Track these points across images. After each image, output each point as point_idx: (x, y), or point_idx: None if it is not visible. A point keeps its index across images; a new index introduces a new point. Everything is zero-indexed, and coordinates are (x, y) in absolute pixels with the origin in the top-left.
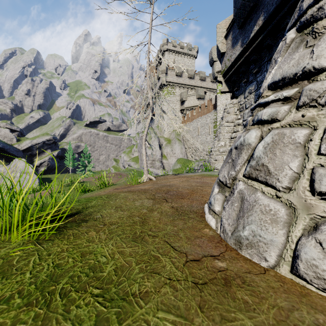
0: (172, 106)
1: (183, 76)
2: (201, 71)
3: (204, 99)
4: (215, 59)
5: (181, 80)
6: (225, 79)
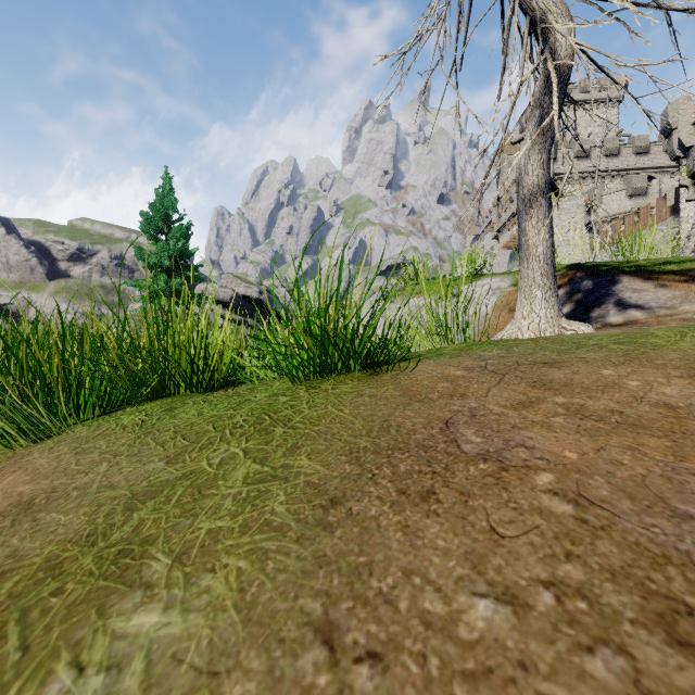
0: (568, 219)
1: (592, 155)
2: (637, 136)
3: (646, 194)
4: (676, 125)
5: (588, 164)
6: (694, 183)
